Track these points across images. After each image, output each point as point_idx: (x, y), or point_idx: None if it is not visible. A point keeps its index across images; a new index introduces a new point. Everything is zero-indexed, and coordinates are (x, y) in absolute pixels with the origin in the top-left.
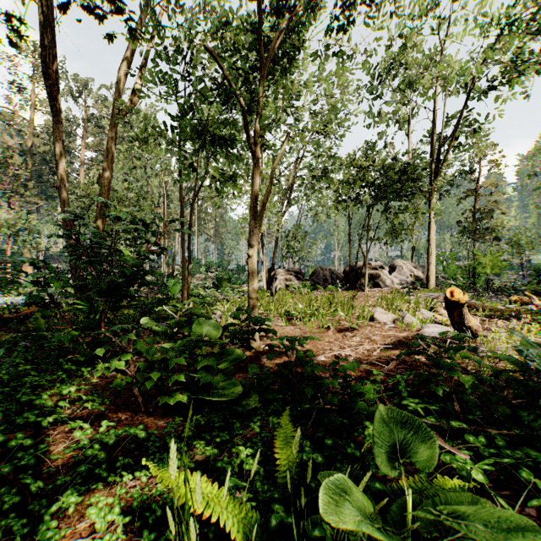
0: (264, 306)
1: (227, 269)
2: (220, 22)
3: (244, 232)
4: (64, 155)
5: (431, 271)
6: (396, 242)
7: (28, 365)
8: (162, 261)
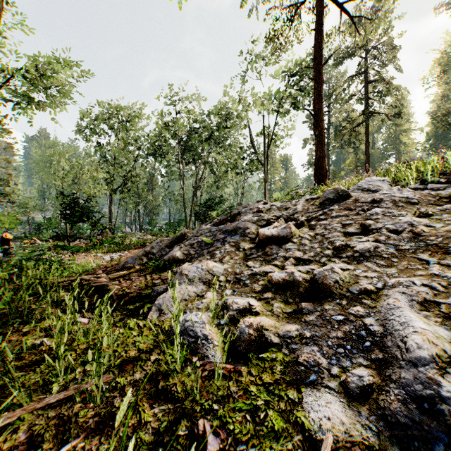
0: None
1: None
2: None
3: None
4: None
5: None
6: None
7: None
8: None
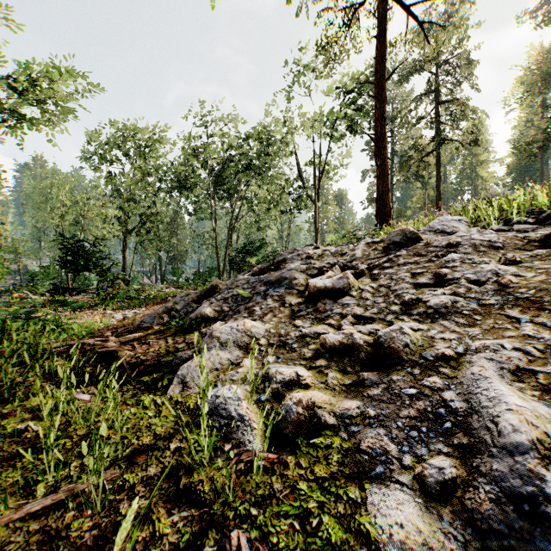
0: None
1: None
2: None
3: None
4: None
5: None
6: None
7: None
8: None
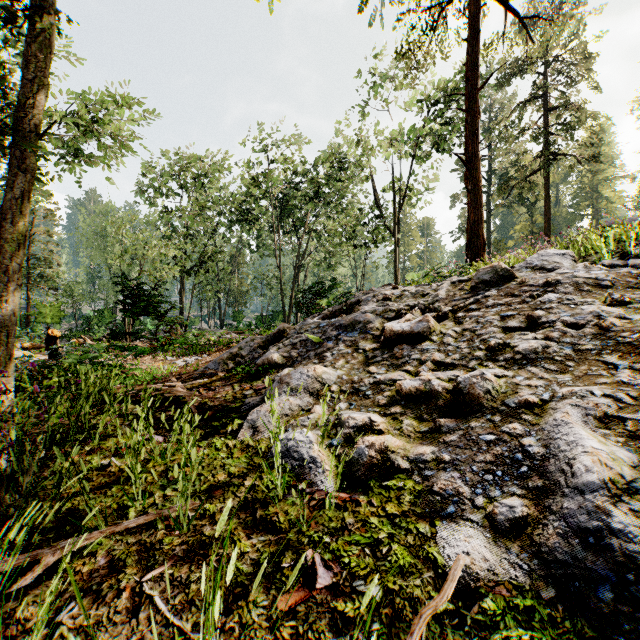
0: None
1: None
2: None
3: None
4: None
5: None
6: None
7: None
8: None
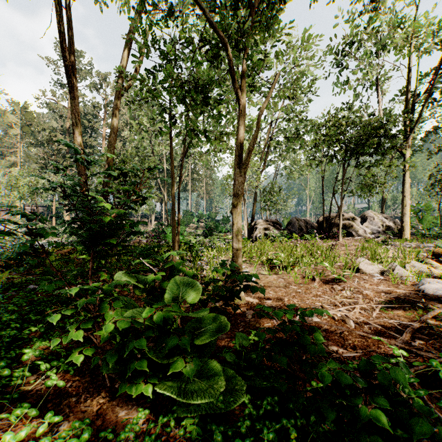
0: (246, 253)
1: (215, 219)
2: (207, 2)
3: (228, 188)
4: (79, 125)
5: (405, 222)
6: (370, 194)
7: (12, 315)
8: (163, 213)
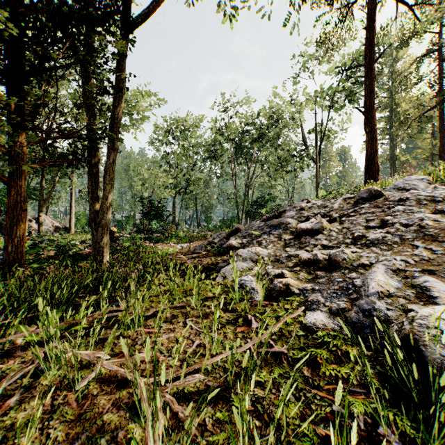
0: None
1: None
2: None
3: None
4: None
5: (73, 223)
6: (51, 203)
7: None
8: None
